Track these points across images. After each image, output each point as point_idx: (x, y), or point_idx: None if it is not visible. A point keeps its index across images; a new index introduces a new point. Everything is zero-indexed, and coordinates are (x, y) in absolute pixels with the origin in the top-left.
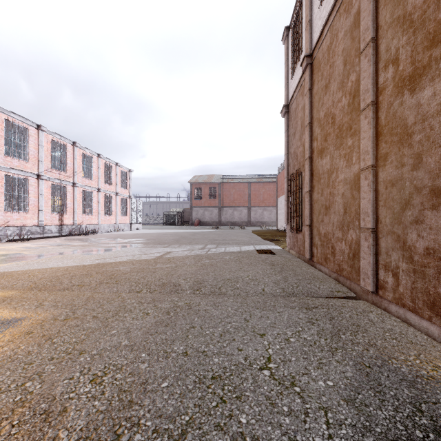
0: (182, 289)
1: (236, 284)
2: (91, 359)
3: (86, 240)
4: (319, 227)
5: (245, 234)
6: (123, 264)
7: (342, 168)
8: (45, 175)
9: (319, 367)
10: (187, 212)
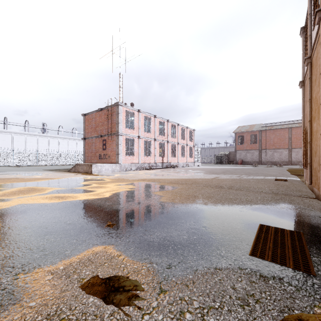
0: (224, 187)
1: (249, 188)
2: (199, 193)
3: (175, 170)
4: (313, 164)
5: (277, 171)
6: (198, 179)
7: (319, 131)
8: (157, 138)
9: (262, 201)
10: (232, 154)
